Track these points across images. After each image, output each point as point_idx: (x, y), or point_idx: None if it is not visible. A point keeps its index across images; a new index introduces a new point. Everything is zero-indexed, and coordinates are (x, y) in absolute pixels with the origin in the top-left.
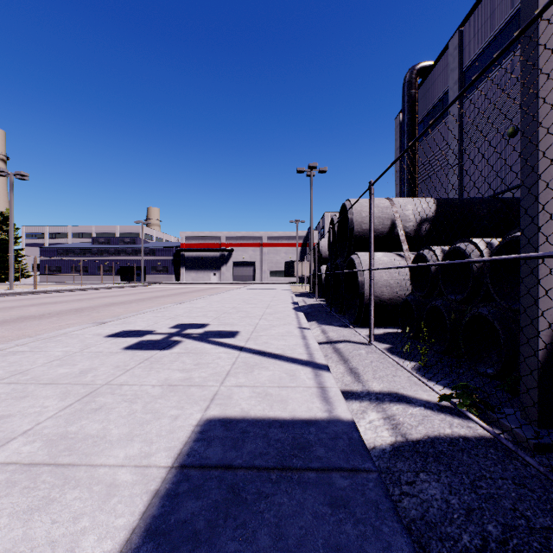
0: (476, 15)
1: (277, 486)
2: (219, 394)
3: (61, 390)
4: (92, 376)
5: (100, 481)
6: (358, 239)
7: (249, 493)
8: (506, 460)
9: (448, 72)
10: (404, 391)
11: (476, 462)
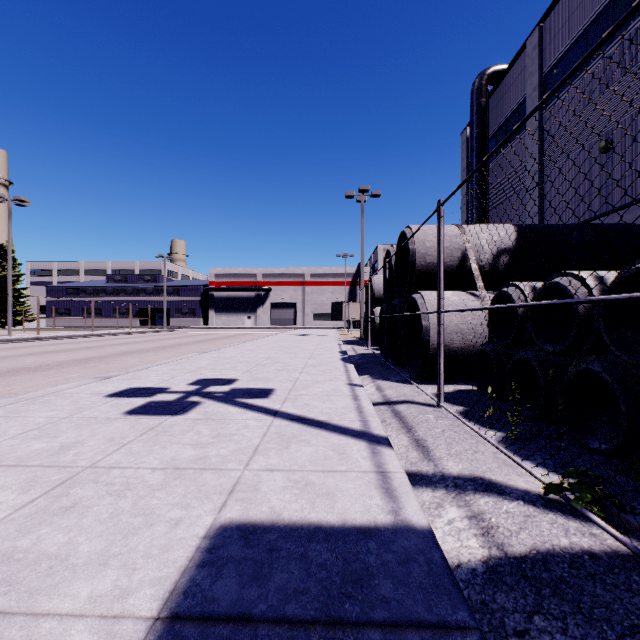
0: (560, 7)
1: None
2: (241, 483)
3: (27, 477)
4: (74, 454)
5: None
6: (420, 275)
7: None
8: None
9: (525, 76)
10: (492, 476)
11: (618, 600)
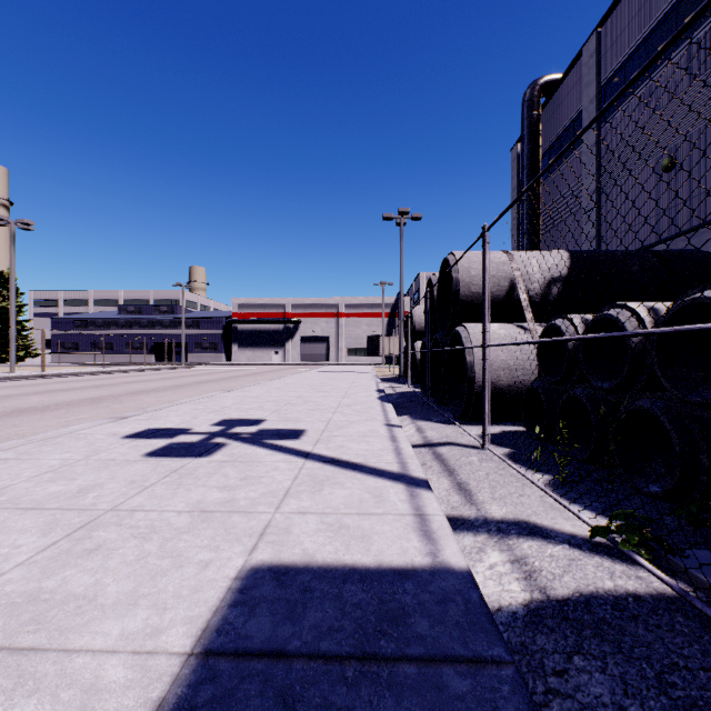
0: (619, 11)
1: (356, 693)
2: (272, 526)
3: (46, 520)
4: (94, 496)
5: (74, 682)
6: (465, 306)
7: (309, 706)
8: (705, 636)
9: (581, 87)
10: (538, 519)
11: (659, 639)
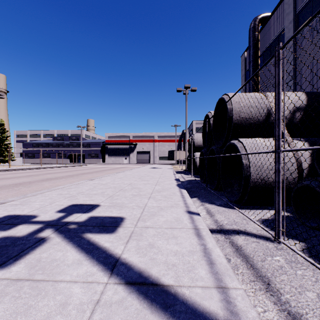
0: None
1: None
2: None
3: None
4: None
5: None
6: (236, 127)
7: None
8: None
9: (283, 16)
10: None
11: None
